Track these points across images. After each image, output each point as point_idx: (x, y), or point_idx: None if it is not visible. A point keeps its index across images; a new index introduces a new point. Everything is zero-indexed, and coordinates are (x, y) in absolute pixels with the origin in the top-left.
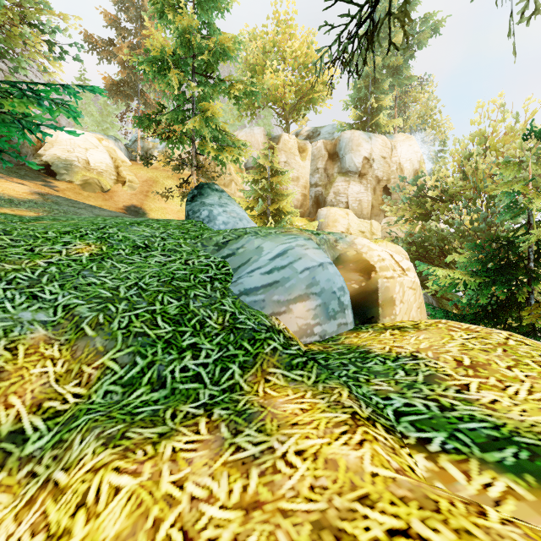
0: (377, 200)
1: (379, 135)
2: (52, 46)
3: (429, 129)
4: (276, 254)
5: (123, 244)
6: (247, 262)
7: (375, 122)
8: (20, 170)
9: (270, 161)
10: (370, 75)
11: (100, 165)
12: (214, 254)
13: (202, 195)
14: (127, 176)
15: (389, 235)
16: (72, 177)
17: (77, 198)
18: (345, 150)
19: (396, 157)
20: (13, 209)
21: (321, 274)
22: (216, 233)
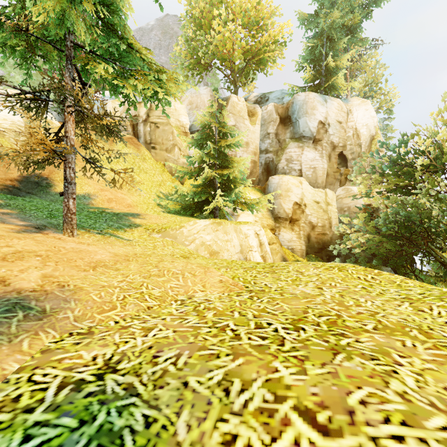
0: (332, 168)
1: (334, 98)
2: None
3: (376, 97)
4: None
5: None
6: None
7: (330, 84)
8: None
9: (218, 122)
10: (325, 33)
11: (1, 122)
12: None
13: None
14: None
15: (345, 205)
16: None
17: None
18: (299, 114)
19: (353, 122)
20: None
21: None
22: None
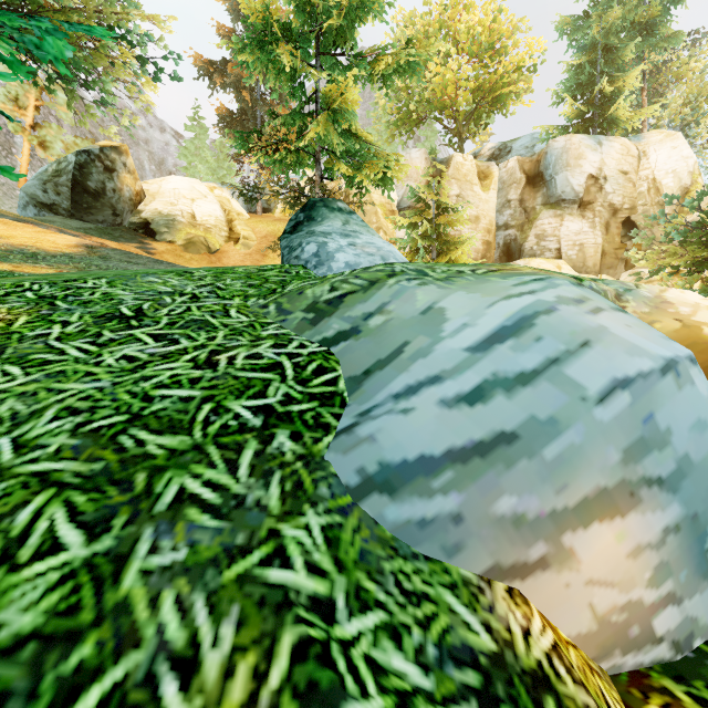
0: (611, 243)
1: (615, 137)
2: (142, 61)
3: (706, 121)
4: (494, 331)
5: (82, 311)
6: (392, 357)
7: (608, 117)
8: (115, 231)
9: (436, 194)
10: (599, 43)
11: (208, 219)
12: (302, 331)
13: (312, 221)
14: (241, 231)
15: None
16: (174, 237)
17: (176, 261)
18: (555, 168)
19: (648, 170)
20: (21, 264)
21: (673, 402)
22: (317, 279)
